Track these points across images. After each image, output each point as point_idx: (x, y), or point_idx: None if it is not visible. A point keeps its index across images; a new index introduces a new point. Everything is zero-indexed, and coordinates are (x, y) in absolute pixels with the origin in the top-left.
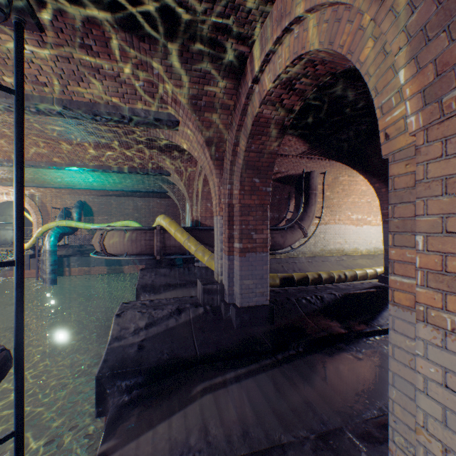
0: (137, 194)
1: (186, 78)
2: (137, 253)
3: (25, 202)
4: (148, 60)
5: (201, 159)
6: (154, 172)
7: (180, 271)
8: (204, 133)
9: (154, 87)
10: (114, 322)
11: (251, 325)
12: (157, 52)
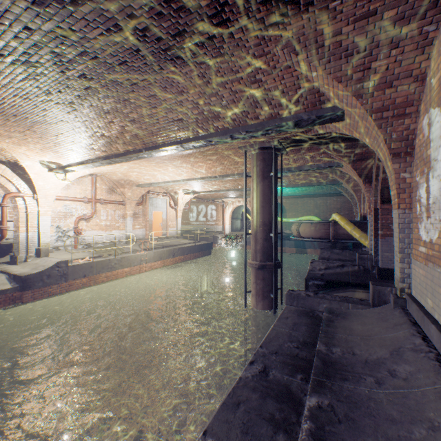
0: (316, 195)
1: (344, 151)
2: (318, 237)
3: (248, 206)
4: (325, 150)
5: (358, 181)
6: (330, 183)
7: (349, 253)
8: (357, 171)
9: (328, 155)
10: (309, 264)
11: (388, 279)
12: (329, 148)
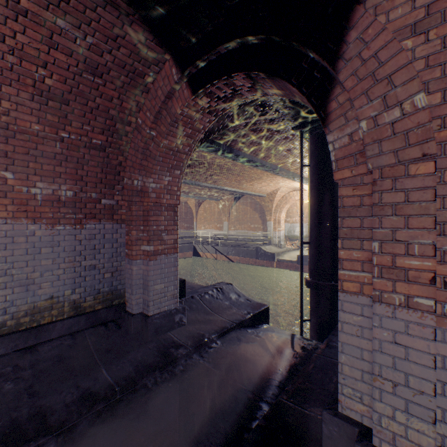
0: None
1: None
2: None
3: None
4: None
5: None
6: None
7: None
8: None
9: None
10: None
11: None
12: None
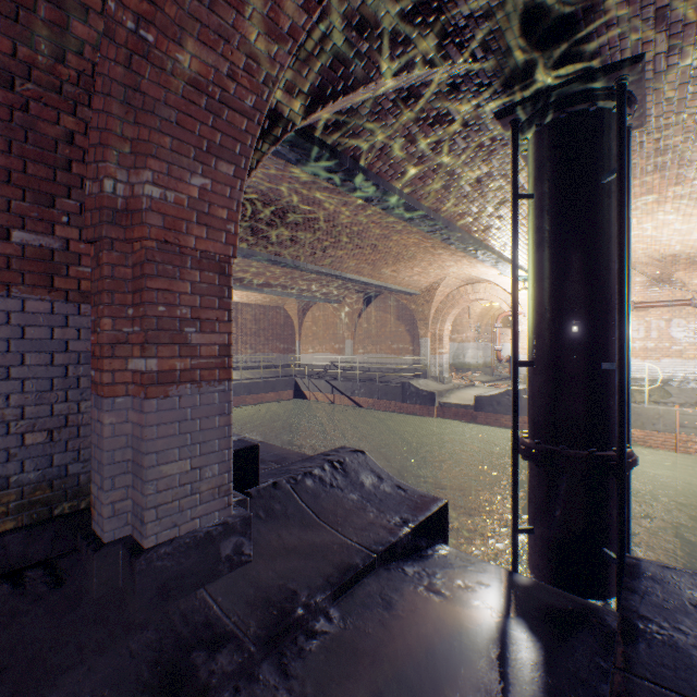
0: None
1: None
2: None
3: None
4: None
5: None
6: None
7: None
8: None
9: None
10: None
11: None
12: None
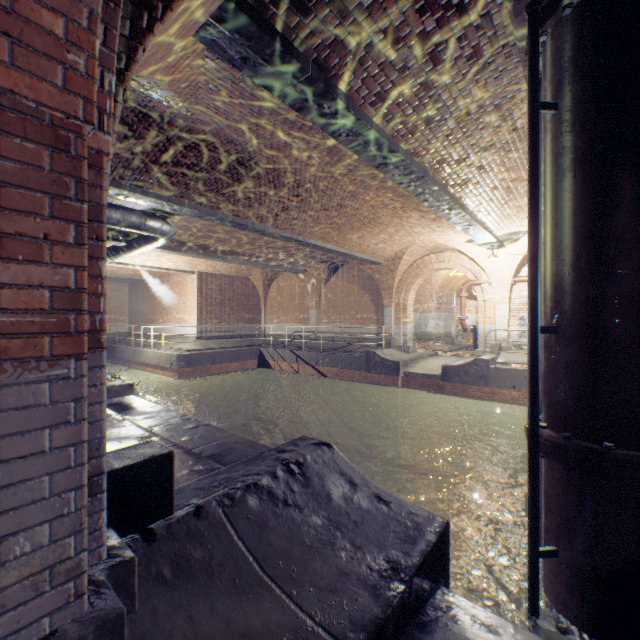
0: None
1: None
2: None
3: None
4: None
5: None
6: None
7: None
8: None
9: None
10: None
11: None
12: None
